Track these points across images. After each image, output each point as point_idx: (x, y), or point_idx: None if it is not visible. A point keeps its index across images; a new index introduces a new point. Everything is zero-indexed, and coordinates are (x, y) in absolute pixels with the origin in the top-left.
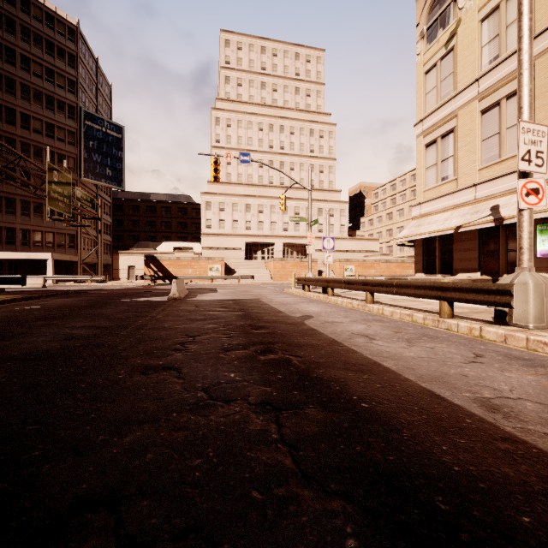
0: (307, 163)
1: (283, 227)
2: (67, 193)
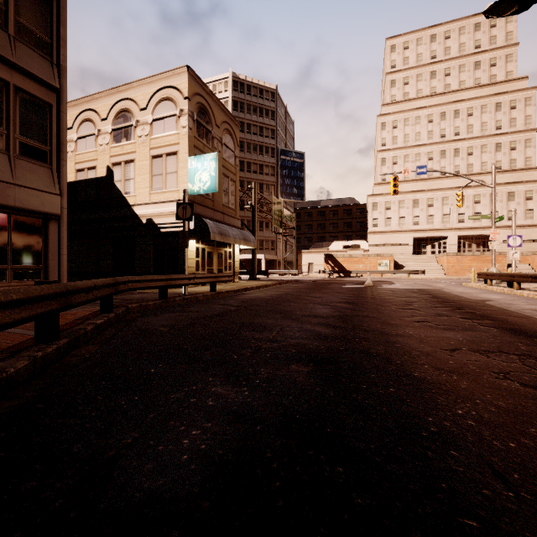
0: (491, 142)
1: (458, 218)
2: (280, 214)
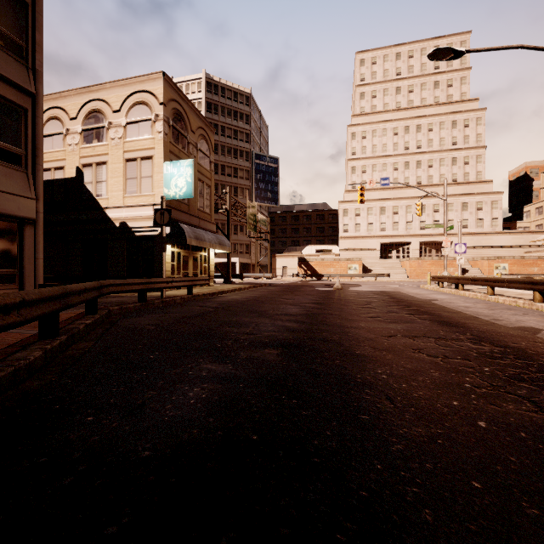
0: (448, 157)
1: (420, 226)
2: (255, 219)
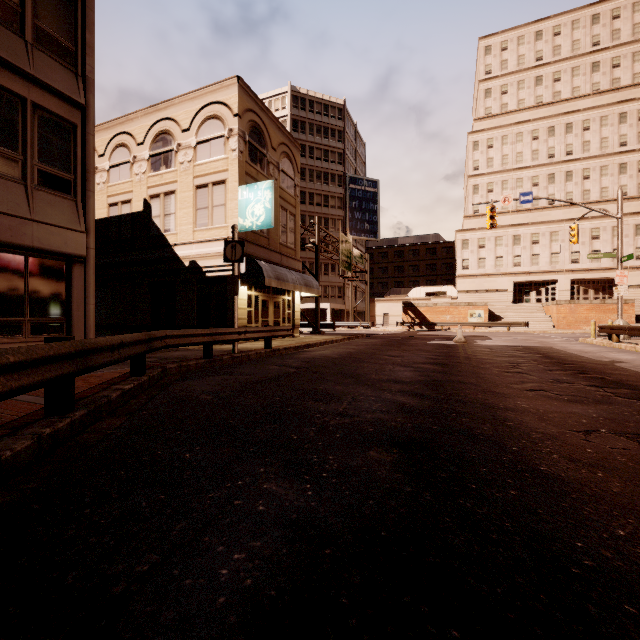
0: (614, 163)
1: (571, 258)
2: (349, 255)
